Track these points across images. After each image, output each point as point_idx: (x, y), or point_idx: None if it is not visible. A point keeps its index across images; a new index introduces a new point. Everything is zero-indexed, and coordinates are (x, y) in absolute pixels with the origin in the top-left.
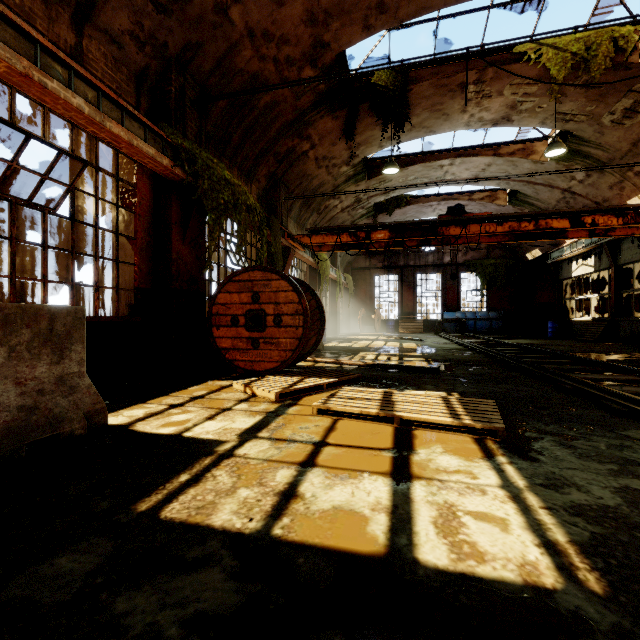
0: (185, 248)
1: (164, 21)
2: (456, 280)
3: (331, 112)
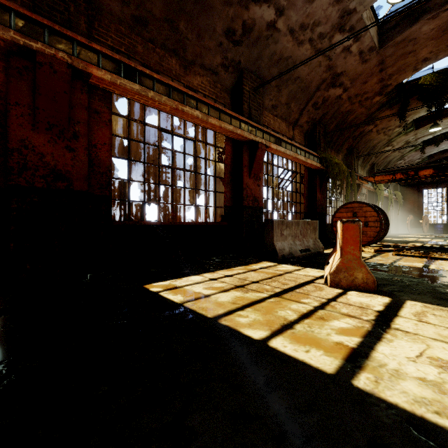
0: (320, 195)
1: (316, 112)
2: None
3: (389, 108)
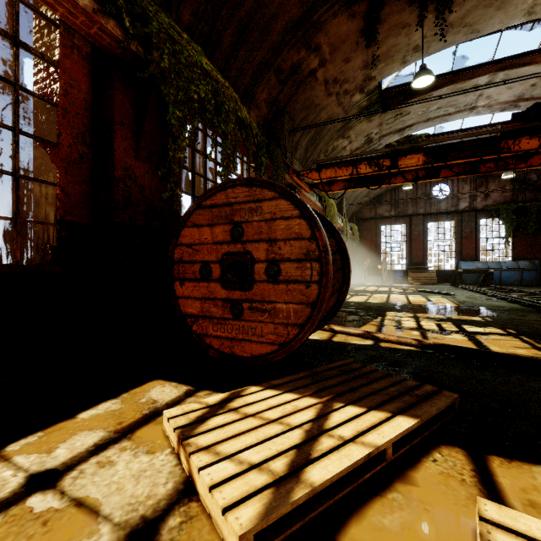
0: (140, 164)
1: None
2: (474, 227)
3: (347, 6)
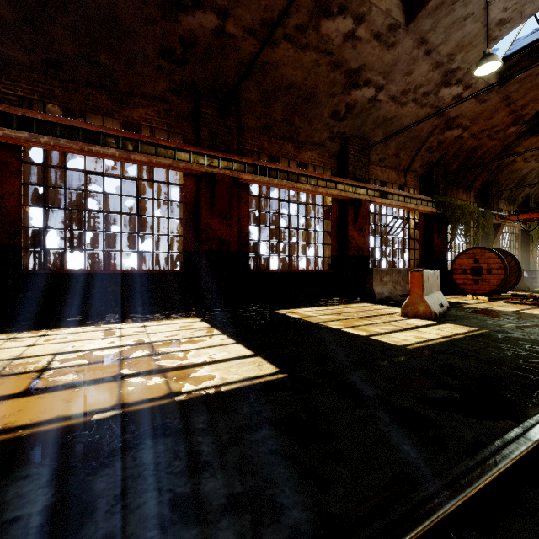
0: (438, 240)
1: (432, 155)
2: None
3: (534, 135)
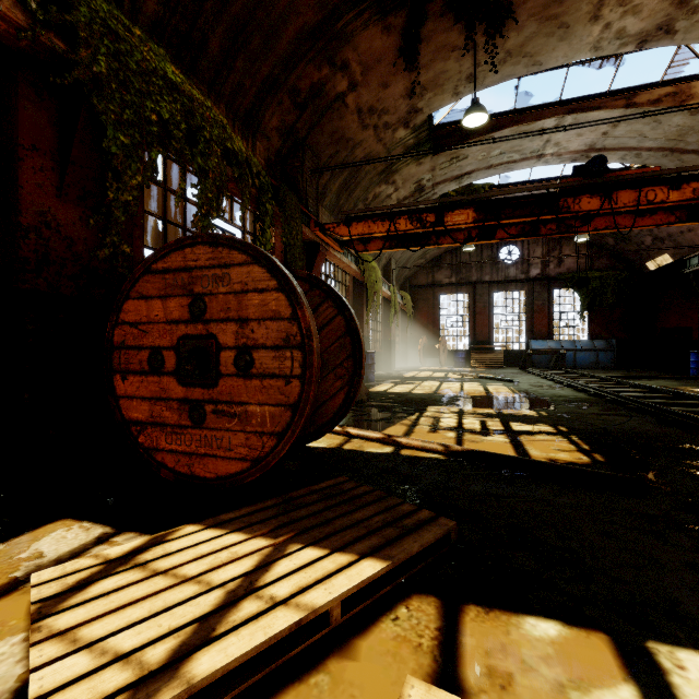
0: (68, 208)
1: None
2: (547, 299)
3: (380, 16)
